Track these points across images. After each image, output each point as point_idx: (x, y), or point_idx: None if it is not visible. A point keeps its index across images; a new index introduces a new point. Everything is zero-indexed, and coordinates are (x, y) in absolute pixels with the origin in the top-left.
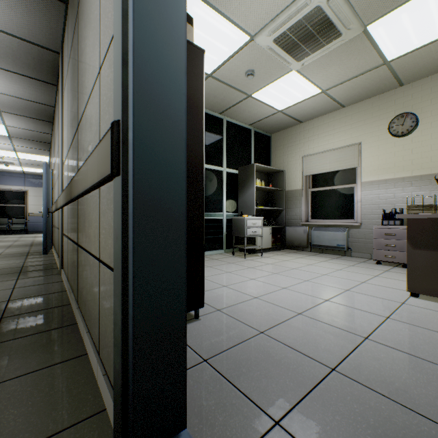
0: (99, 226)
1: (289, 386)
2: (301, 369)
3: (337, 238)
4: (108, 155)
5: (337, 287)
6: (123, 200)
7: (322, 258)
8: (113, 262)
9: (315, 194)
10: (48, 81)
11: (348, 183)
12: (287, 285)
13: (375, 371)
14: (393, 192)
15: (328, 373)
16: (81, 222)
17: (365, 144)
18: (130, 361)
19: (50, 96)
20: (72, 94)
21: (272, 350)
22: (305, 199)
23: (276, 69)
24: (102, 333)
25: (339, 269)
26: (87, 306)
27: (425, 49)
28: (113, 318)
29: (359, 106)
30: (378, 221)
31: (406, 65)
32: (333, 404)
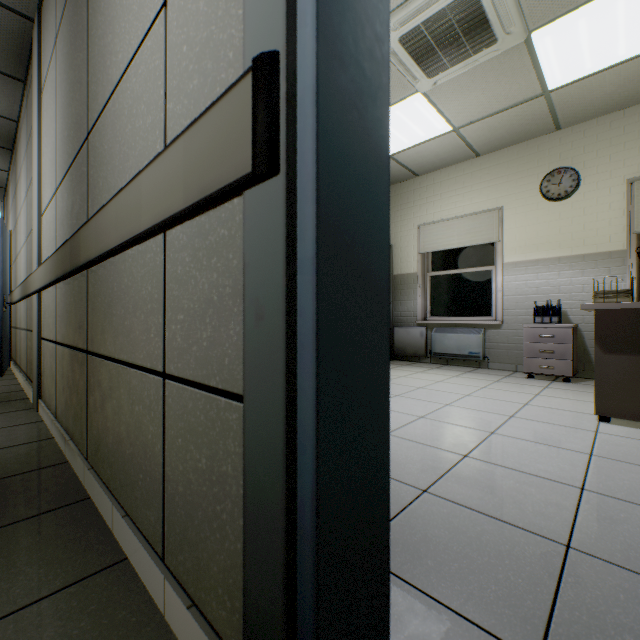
0: (163, 309)
1: (518, 585)
2: (520, 550)
3: (469, 343)
4: (236, 137)
5: (496, 413)
6: (288, 231)
7: (451, 372)
8: (245, 372)
9: (437, 279)
10: (7, 72)
11: (483, 264)
12: (423, 413)
13: (629, 543)
14: (546, 278)
15: (565, 554)
16: (100, 310)
17: (507, 210)
18: (304, 591)
19: (11, 100)
20: (70, 82)
21: (457, 521)
22: (422, 287)
23: (395, 88)
24: (177, 520)
25: (484, 387)
26: (121, 465)
27: (598, 78)
28: (218, 491)
29: (500, 156)
30: (526, 318)
31: (569, 99)
32: (606, 611)
